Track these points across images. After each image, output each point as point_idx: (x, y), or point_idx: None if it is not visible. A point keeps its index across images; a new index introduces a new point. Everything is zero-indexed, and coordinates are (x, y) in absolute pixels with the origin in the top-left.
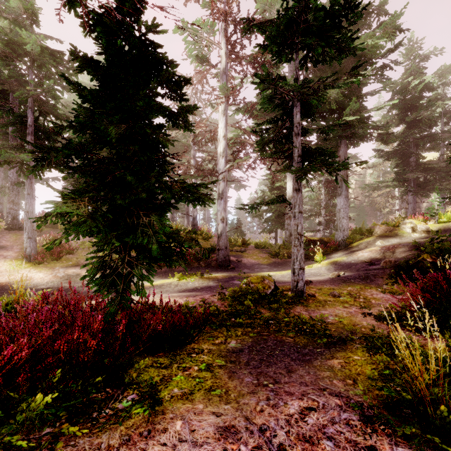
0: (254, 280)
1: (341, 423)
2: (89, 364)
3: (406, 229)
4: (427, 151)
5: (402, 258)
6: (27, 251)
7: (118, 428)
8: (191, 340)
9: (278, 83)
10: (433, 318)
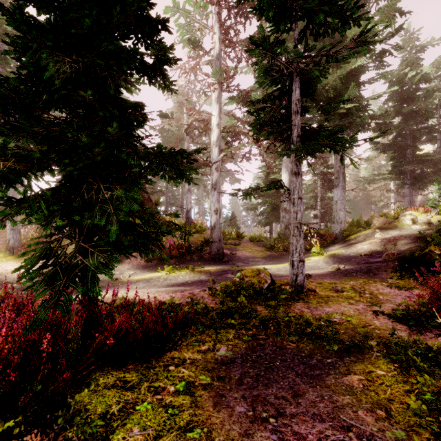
0: (249, 274)
1: None
2: None
3: (406, 221)
4: (424, 143)
5: (405, 250)
6: (10, 243)
7: None
8: (171, 346)
9: (276, 48)
10: None
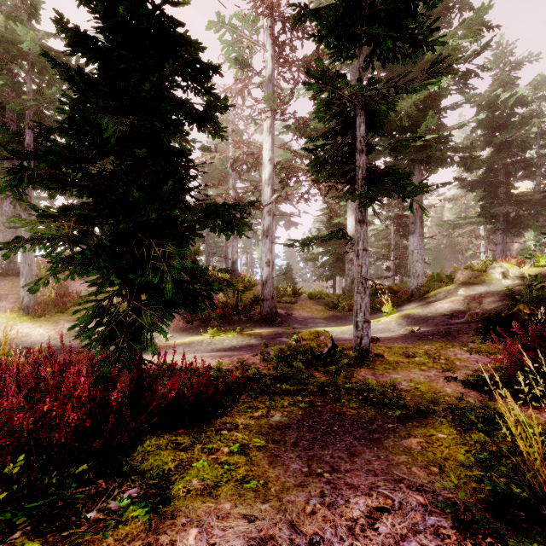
0: (307, 336)
1: (427, 532)
2: (69, 447)
3: (496, 274)
4: (520, 179)
5: (491, 309)
6: (25, 301)
7: (104, 541)
8: (222, 412)
9: (337, 82)
10: (538, 383)
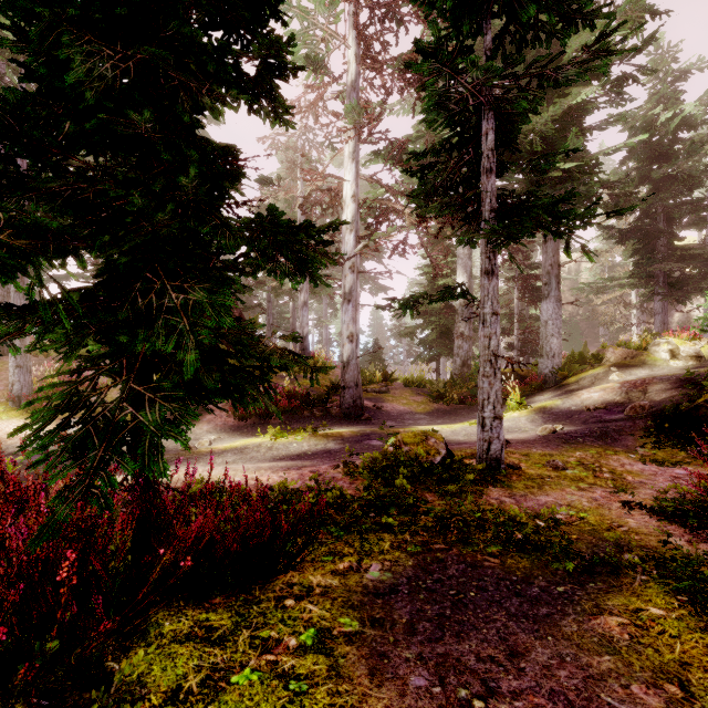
0: (410, 439)
1: None
2: None
3: (661, 353)
4: (686, 227)
5: (661, 401)
6: (15, 389)
7: None
8: (286, 563)
9: (459, 61)
10: None
